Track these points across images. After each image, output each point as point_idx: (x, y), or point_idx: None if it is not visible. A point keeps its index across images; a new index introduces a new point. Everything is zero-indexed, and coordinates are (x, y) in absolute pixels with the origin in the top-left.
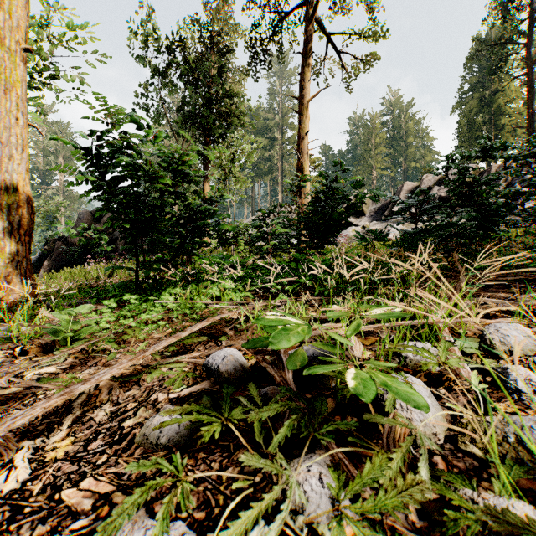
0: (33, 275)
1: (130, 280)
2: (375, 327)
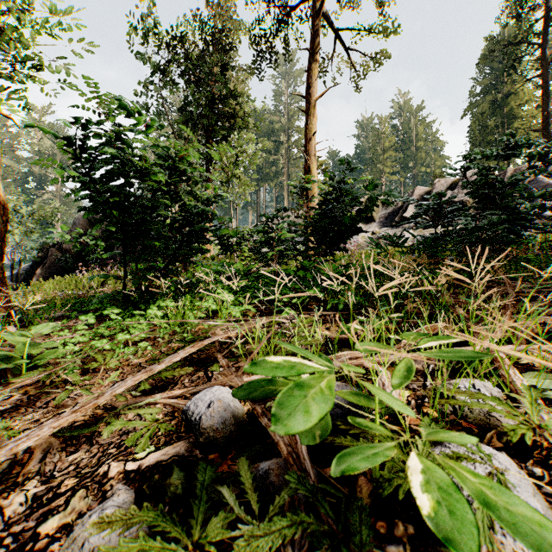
0: (7, 285)
1: (116, 290)
2: (412, 356)
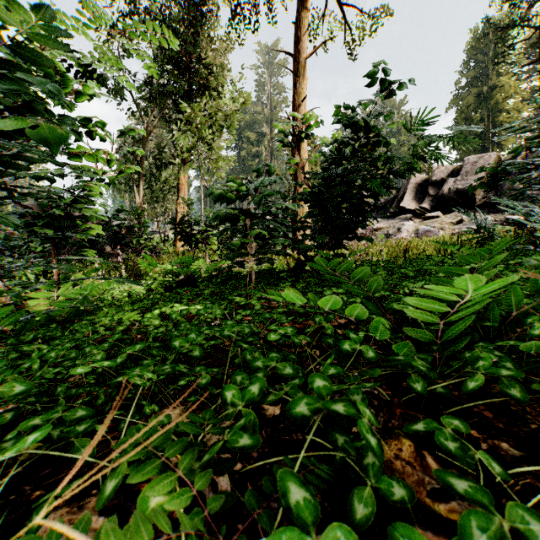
0: None
1: None
2: None
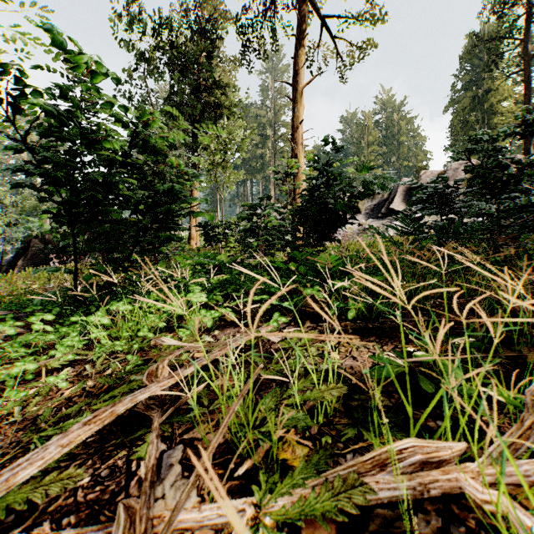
0: None
1: (66, 287)
2: None
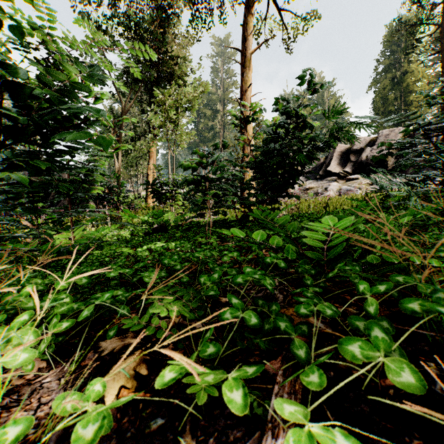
0: None
1: None
2: None
